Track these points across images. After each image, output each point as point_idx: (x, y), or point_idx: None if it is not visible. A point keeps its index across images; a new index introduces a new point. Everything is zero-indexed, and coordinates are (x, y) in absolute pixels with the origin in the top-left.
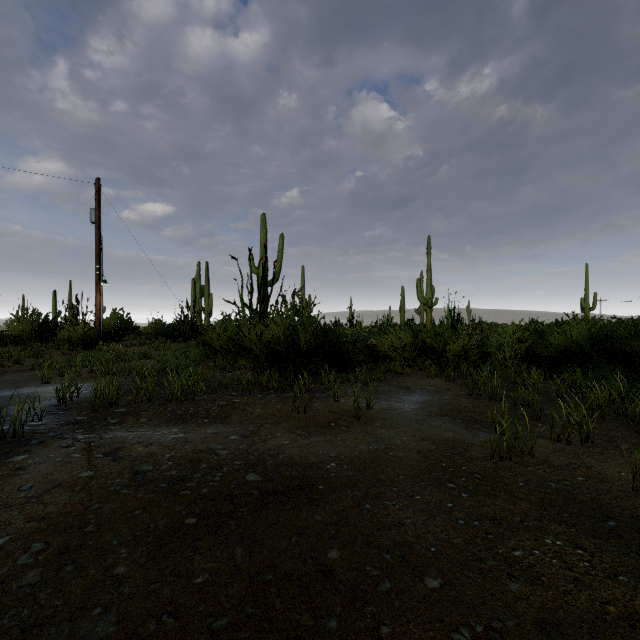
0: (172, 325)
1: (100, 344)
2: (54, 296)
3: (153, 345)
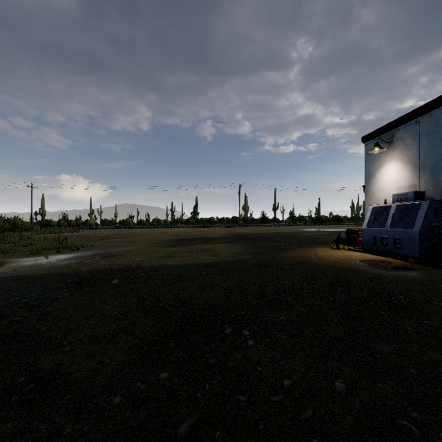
0: None
1: None
2: None
3: None
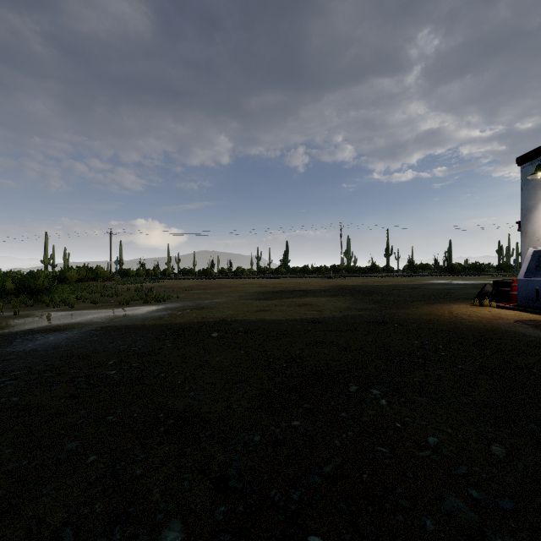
0: None
1: None
2: None
3: None
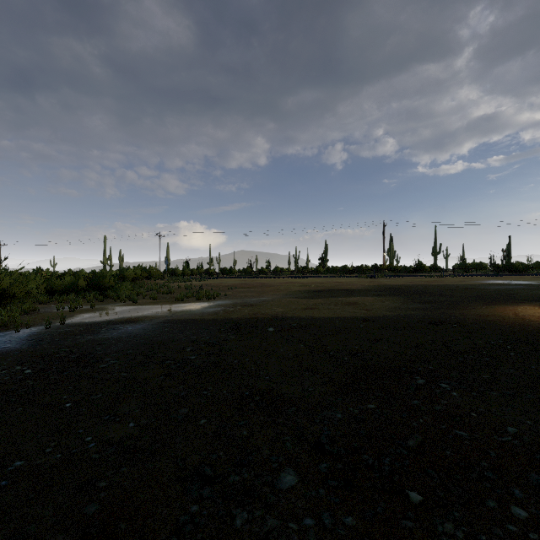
0: None
1: None
2: None
3: None
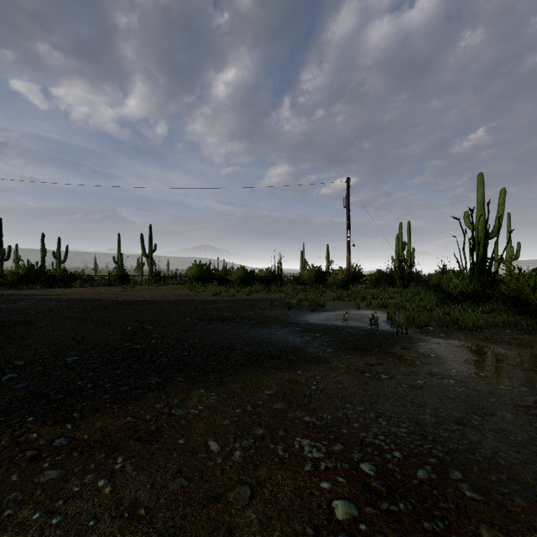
0: (389, 274)
1: (350, 286)
2: (301, 254)
3: (381, 289)
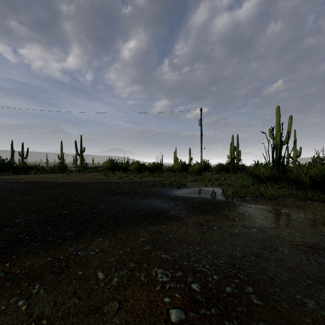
0: (225, 166)
1: (202, 173)
2: (174, 154)
3: (221, 174)
